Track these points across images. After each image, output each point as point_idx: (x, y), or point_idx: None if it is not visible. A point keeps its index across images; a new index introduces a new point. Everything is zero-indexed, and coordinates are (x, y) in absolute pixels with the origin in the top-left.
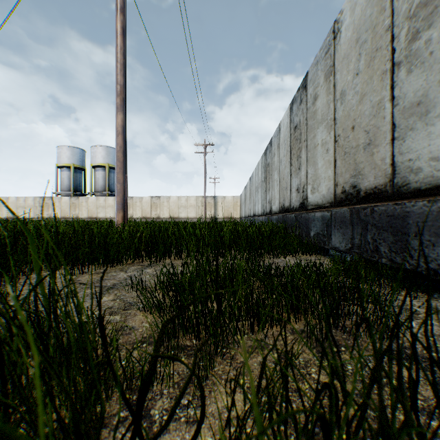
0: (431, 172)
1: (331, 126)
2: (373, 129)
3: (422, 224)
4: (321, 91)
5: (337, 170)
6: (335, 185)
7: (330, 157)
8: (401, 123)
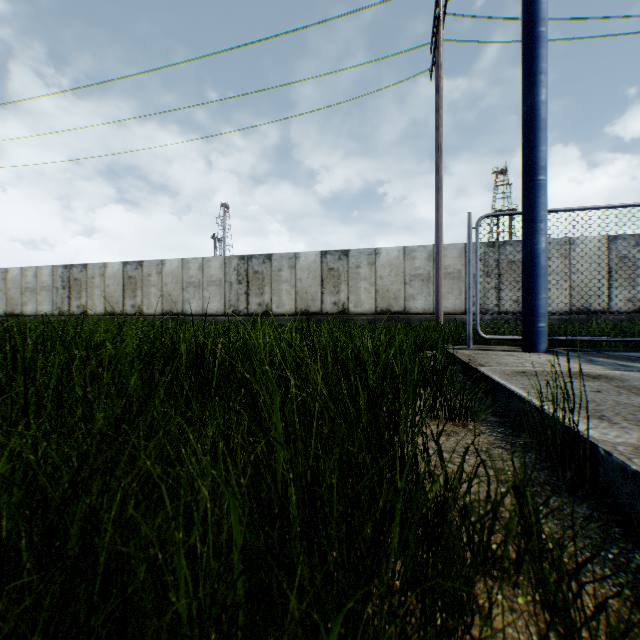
0: (29, 313)
1: (7, 295)
2: (20, 302)
3: (27, 320)
4: (2, 281)
5: (9, 307)
6: (9, 311)
7: (6, 303)
8: (25, 304)
